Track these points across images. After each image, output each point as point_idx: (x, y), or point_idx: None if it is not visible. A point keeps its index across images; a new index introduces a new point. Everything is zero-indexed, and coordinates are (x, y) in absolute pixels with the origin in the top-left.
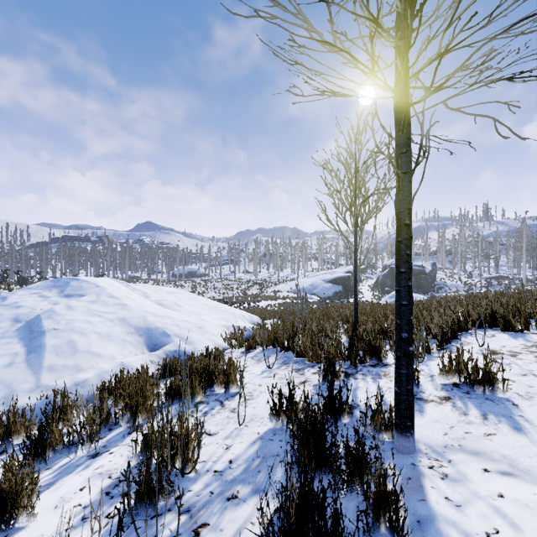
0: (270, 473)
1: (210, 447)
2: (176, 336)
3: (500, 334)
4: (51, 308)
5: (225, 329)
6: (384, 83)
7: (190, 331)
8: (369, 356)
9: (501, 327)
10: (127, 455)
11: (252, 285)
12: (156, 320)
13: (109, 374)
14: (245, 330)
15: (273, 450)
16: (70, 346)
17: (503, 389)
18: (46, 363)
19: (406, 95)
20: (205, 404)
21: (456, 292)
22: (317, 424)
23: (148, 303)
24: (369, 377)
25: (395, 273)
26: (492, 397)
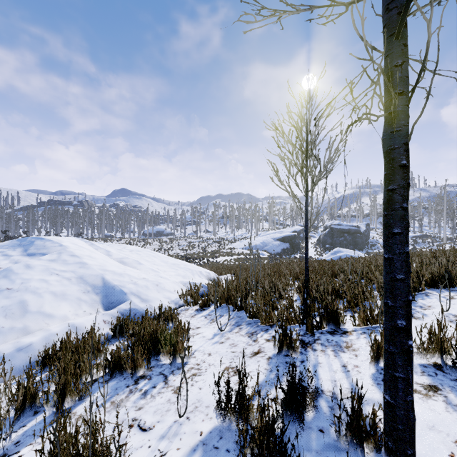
0: None
1: (139, 454)
2: (132, 294)
3: None
4: (9, 267)
5: (182, 285)
6: None
7: (146, 288)
8: (326, 321)
9: None
10: None
11: (212, 243)
12: (114, 278)
13: (57, 337)
14: (201, 286)
15: None
16: (21, 306)
17: None
18: None
19: None
20: (148, 379)
21: None
22: None
23: (108, 261)
24: (329, 349)
25: (384, 235)
26: None
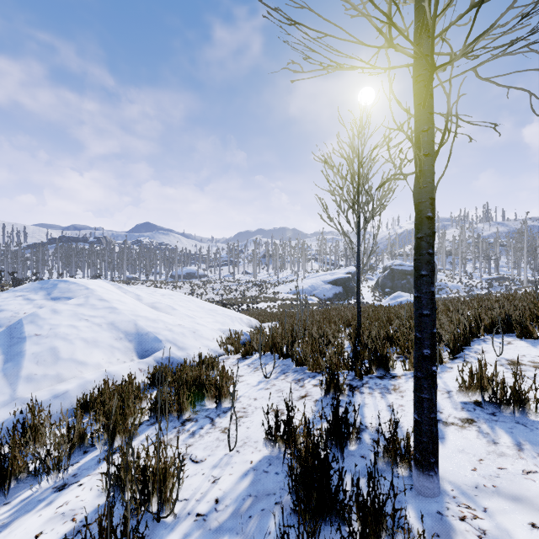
0: (263, 520)
1: (194, 479)
2: (168, 341)
3: (517, 341)
4: (35, 312)
5: (221, 333)
6: (406, 37)
7: (183, 335)
8: (375, 366)
9: (517, 334)
10: (97, 488)
11: (252, 286)
12: (147, 324)
13: (93, 385)
14: (242, 334)
15: (268, 487)
16: (52, 353)
17: (535, 411)
18: (24, 373)
19: (432, 54)
20: (194, 421)
21: (456, 293)
22: (321, 462)
23: (140, 306)
24: (377, 392)
25: (414, 277)
26: (523, 420)
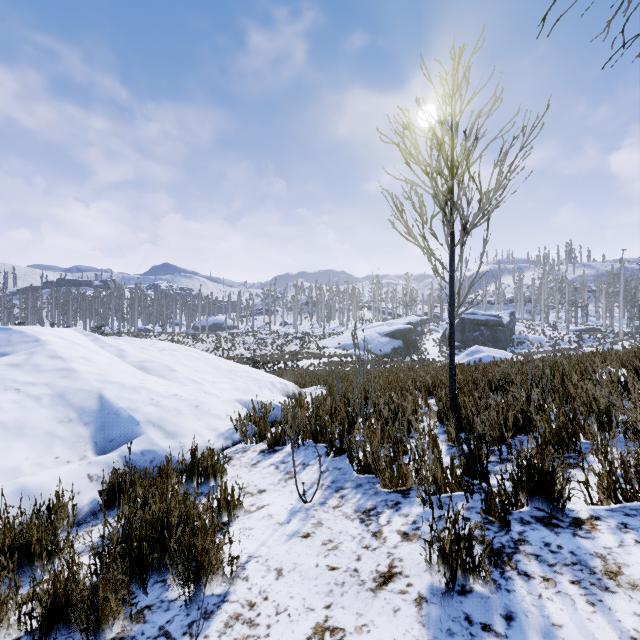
0: None
1: None
2: (151, 423)
3: None
4: None
5: (240, 406)
6: None
7: (177, 413)
8: (527, 492)
9: None
10: None
11: (291, 340)
12: (120, 395)
13: None
14: (272, 407)
15: None
16: None
17: None
18: None
19: None
20: None
21: (539, 348)
22: None
23: (118, 366)
24: (566, 578)
25: None
26: None
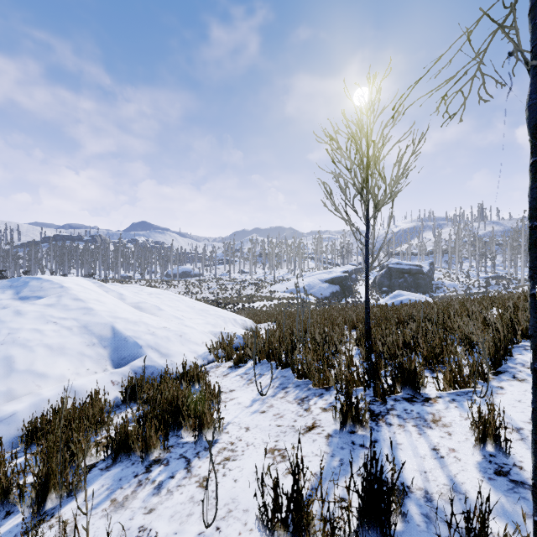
0: None
1: None
2: (150, 347)
3: None
4: None
5: (212, 336)
6: None
7: (167, 340)
8: (401, 384)
9: None
10: None
11: (248, 285)
12: (127, 327)
13: (50, 403)
14: (235, 337)
15: None
16: (6, 364)
17: None
18: None
19: None
20: (164, 464)
21: (454, 292)
22: None
23: (121, 306)
24: (410, 424)
25: (533, 259)
26: None
